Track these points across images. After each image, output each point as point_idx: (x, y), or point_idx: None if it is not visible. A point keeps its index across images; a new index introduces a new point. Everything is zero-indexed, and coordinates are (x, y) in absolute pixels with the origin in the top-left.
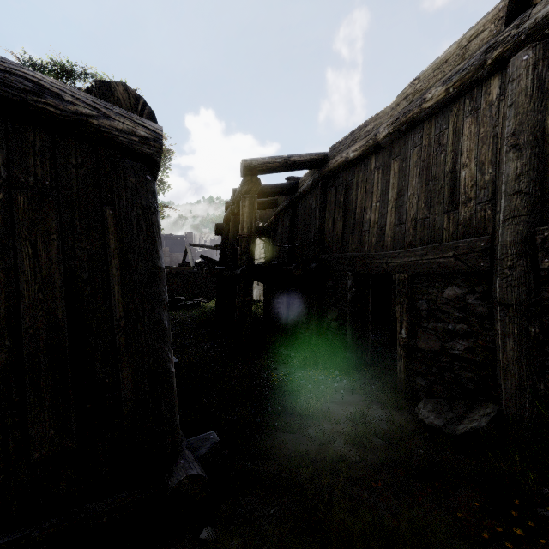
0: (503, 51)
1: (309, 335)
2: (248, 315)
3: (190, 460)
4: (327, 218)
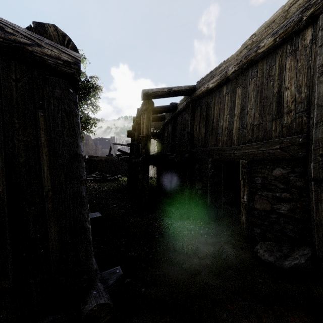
0: (314, 10)
1: (184, 198)
2: (146, 186)
3: (100, 290)
4: (195, 126)
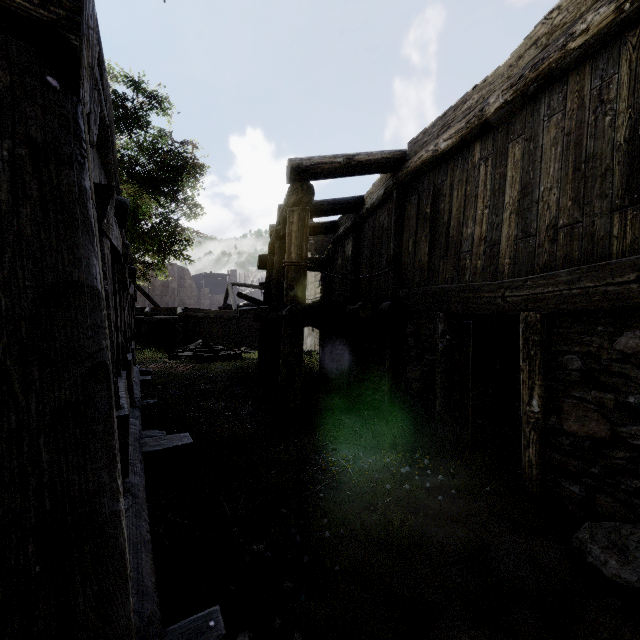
0: None
1: (379, 399)
2: (297, 371)
3: None
4: (405, 239)
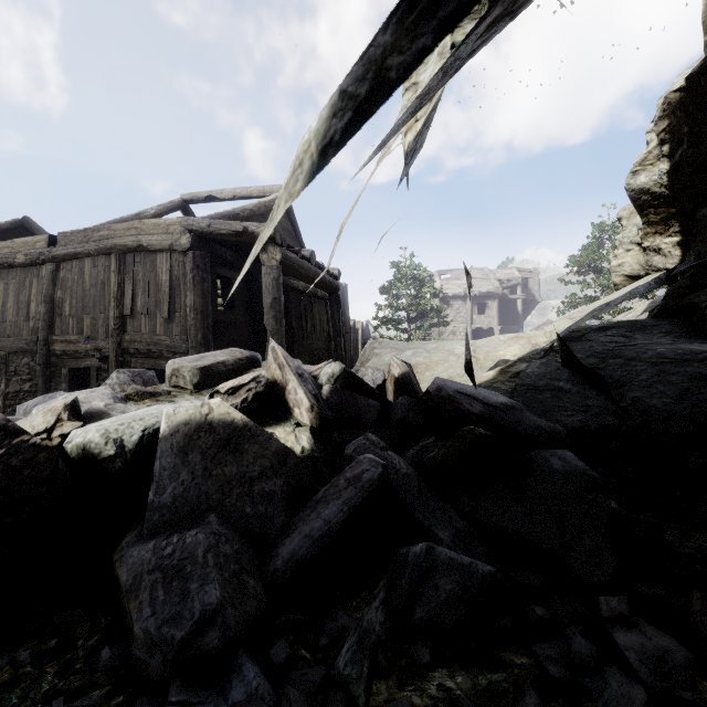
0: (45, 258)
1: None
2: None
3: None
4: None
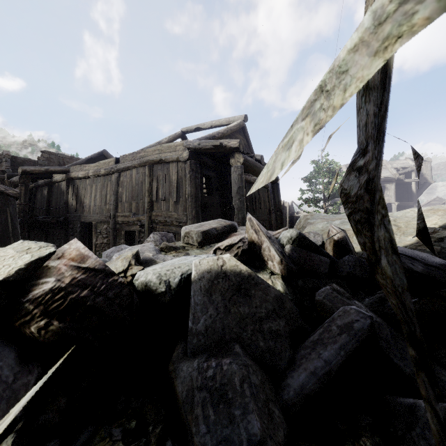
0: (114, 171)
1: None
2: None
3: None
4: (70, 197)
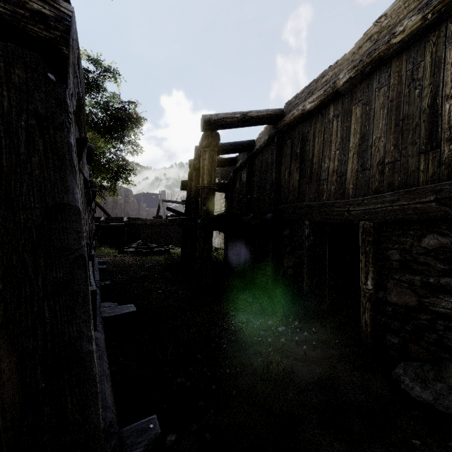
0: None
1: (265, 281)
2: (208, 262)
3: None
4: (283, 170)
